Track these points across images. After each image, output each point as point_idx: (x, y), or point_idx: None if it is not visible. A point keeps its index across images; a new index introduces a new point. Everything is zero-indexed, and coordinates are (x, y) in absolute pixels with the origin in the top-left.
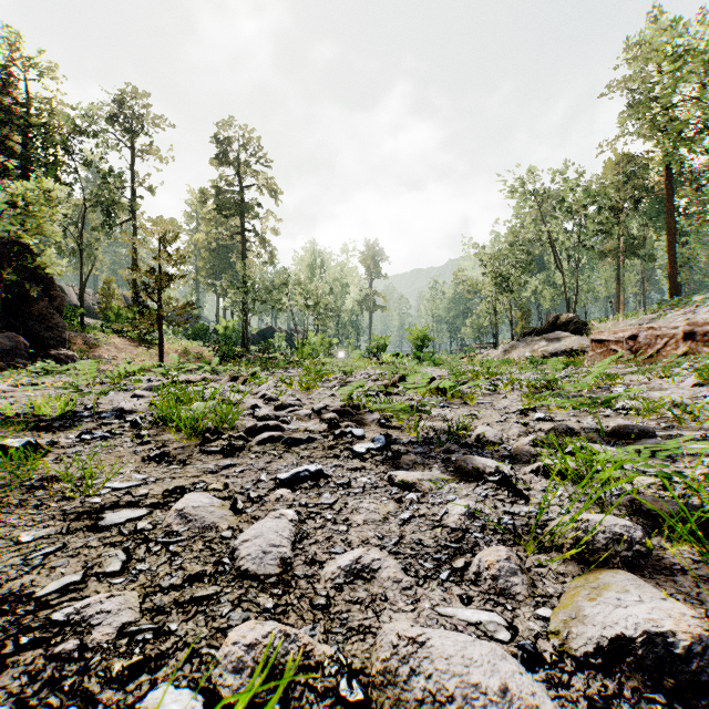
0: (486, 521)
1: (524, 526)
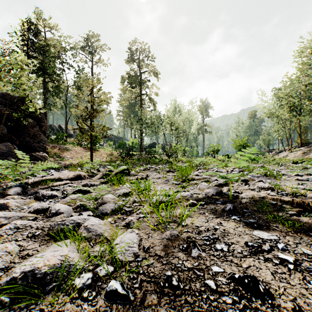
0: None
1: None
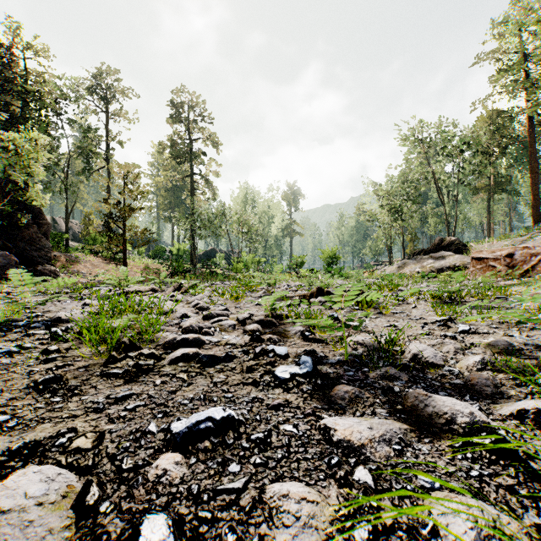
0: None
1: None
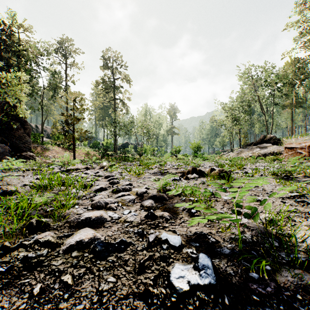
0: None
1: None
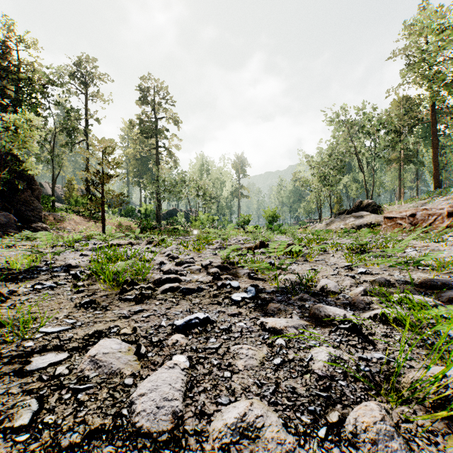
0: (346, 367)
1: (379, 373)
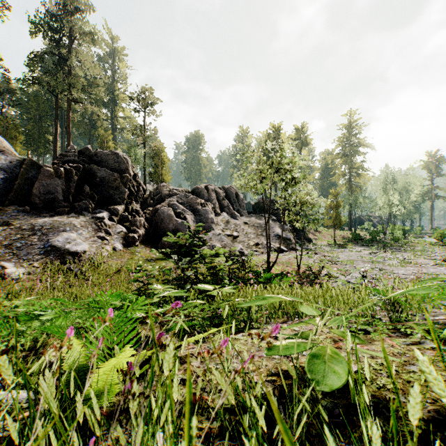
0: None
1: None
